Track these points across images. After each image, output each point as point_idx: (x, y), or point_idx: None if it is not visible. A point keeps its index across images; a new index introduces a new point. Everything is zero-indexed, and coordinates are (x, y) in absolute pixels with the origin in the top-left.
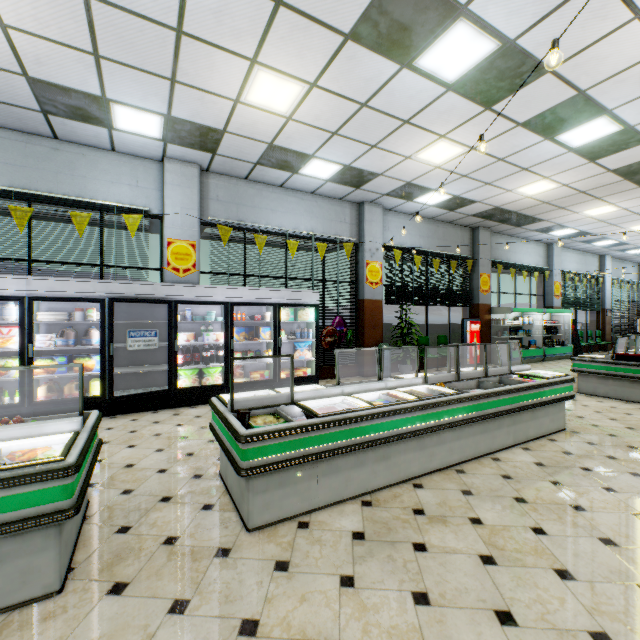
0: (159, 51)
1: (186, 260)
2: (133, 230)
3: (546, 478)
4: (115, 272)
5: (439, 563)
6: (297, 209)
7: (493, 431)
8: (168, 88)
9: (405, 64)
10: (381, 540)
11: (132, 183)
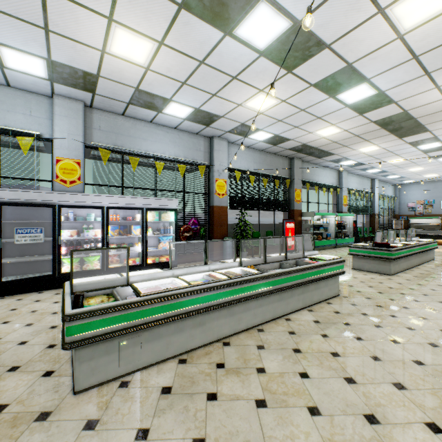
0: (29, 2)
1: (72, 174)
2: (26, 149)
3: (319, 332)
4: (10, 182)
5: (223, 410)
6: (164, 139)
7: (287, 299)
8: (44, 36)
9: (227, 32)
10: (183, 393)
11: (26, 112)
